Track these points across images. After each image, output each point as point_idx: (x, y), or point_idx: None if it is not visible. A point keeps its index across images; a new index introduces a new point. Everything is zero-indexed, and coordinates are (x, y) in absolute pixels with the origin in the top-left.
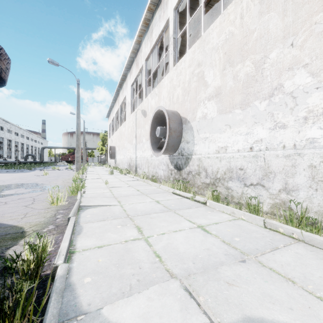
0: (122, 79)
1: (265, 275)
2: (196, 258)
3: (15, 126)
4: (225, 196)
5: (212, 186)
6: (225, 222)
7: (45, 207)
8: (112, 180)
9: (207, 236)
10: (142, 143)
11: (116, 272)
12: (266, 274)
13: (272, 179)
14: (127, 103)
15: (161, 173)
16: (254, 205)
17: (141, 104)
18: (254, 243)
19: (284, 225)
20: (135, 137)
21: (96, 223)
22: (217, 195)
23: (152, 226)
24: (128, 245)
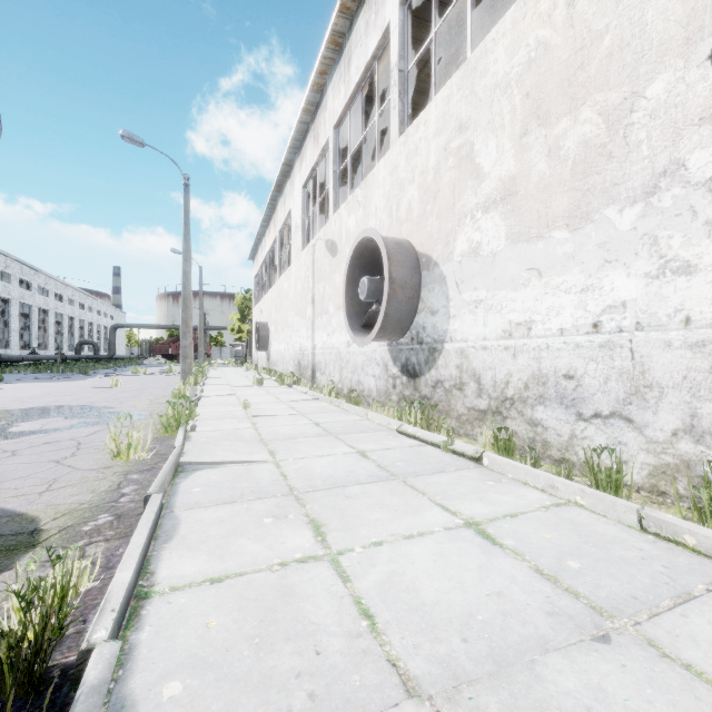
0: (284, 174)
1: (678, 691)
2: (469, 622)
3: (56, 281)
4: (527, 442)
5: (493, 417)
6: (535, 512)
7: (99, 465)
8: (259, 400)
9: (493, 553)
10: (326, 316)
11: (251, 666)
12: (680, 687)
13: (653, 404)
14: (294, 226)
15: (371, 384)
16: (608, 470)
17: (325, 227)
18: (623, 578)
19: (700, 527)
20: (312, 302)
21: (212, 509)
22: (508, 440)
23: (349, 522)
24: (289, 575)
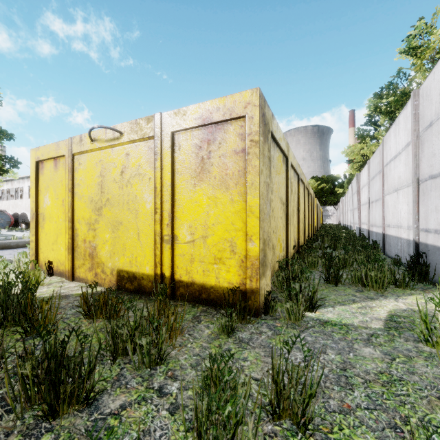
0: None
1: None
2: None
3: None
4: None
5: None
6: None
7: None
8: None
9: None
10: None
11: None
12: None
13: None
14: None
15: None
16: None
17: None
18: None
19: None
20: None
21: None
22: None
23: None
24: None
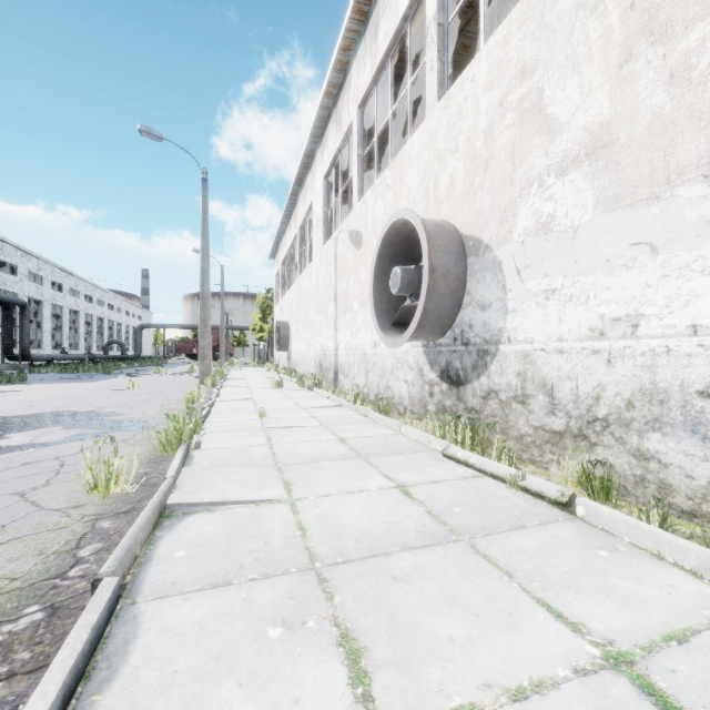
0: (304, 166)
1: None
2: None
3: (86, 283)
4: (630, 481)
5: (574, 442)
6: None
7: (69, 502)
8: (277, 406)
9: None
10: (350, 313)
11: None
12: None
13: None
14: (315, 219)
15: (402, 390)
16: None
17: (349, 217)
18: None
19: None
20: (334, 299)
21: (193, 600)
22: (608, 479)
23: (406, 643)
24: None
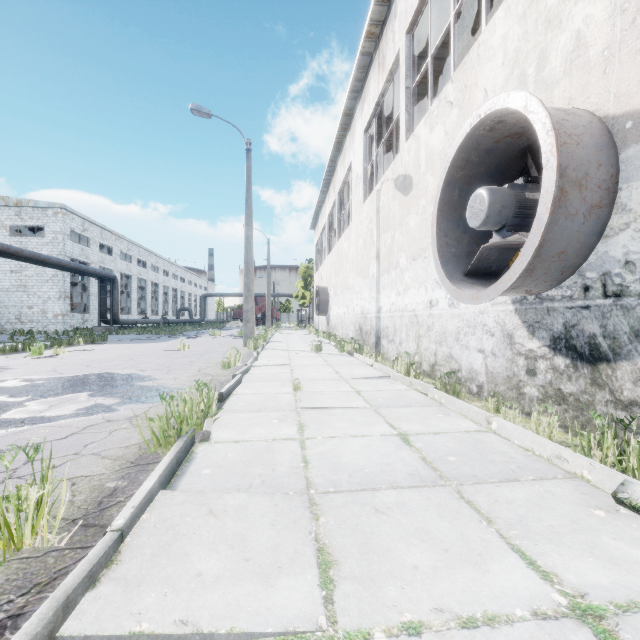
0: (343, 128)
1: None
2: None
3: (164, 261)
4: None
5: None
6: None
7: None
8: (315, 375)
9: None
10: (395, 270)
11: None
12: None
13: None
14: (354, 179)
15: (474, 362)
16: None
17: (394, 162)
18: None
19: None
20: (375, 258)
21: None
22: None
23: None
24: None
